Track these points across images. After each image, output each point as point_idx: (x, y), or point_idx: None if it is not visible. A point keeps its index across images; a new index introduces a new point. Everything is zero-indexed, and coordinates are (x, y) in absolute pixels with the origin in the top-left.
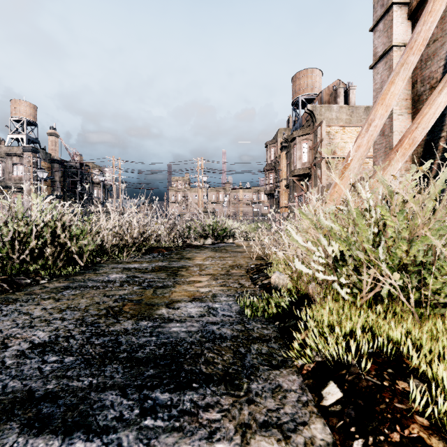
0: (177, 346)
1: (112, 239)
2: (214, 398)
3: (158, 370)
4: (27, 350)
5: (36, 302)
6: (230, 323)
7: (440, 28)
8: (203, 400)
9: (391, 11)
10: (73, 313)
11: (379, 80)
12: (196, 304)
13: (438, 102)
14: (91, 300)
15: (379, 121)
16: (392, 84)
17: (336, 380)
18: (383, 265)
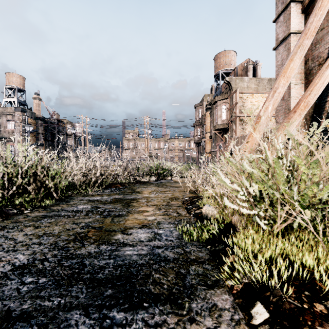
0: (130, 268)
1: (80, 177)
2: (162, 317)
3: (115, 290)
4: (9, 272)
5: (20, 229)
6: (171, 246)
7: (326, 19)
8: (153, 319)
9: (289, 7)
10: (48, 239)
11: (280, 59)
12: (145, 231)
13: (326, 74)
14: (62, 227)
15: (282, 89)
16: (292, 61)
17: (262, 301)
18: (296, 203)
